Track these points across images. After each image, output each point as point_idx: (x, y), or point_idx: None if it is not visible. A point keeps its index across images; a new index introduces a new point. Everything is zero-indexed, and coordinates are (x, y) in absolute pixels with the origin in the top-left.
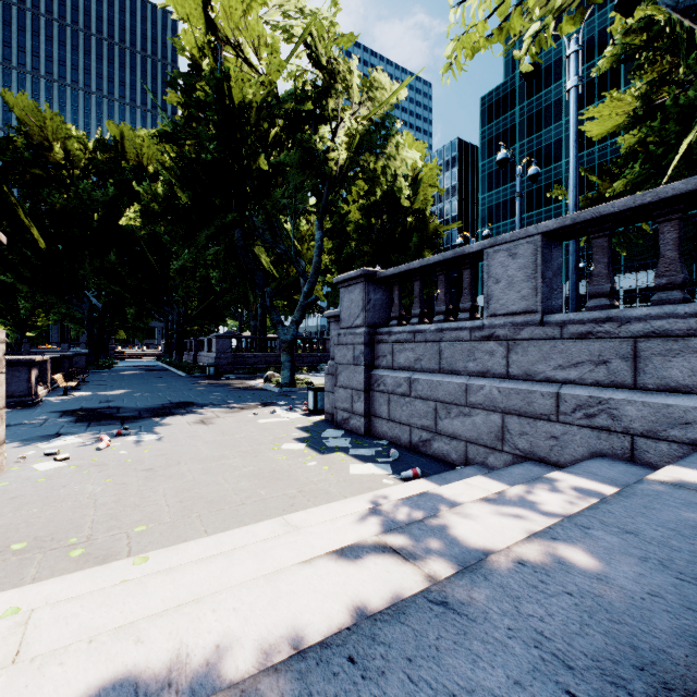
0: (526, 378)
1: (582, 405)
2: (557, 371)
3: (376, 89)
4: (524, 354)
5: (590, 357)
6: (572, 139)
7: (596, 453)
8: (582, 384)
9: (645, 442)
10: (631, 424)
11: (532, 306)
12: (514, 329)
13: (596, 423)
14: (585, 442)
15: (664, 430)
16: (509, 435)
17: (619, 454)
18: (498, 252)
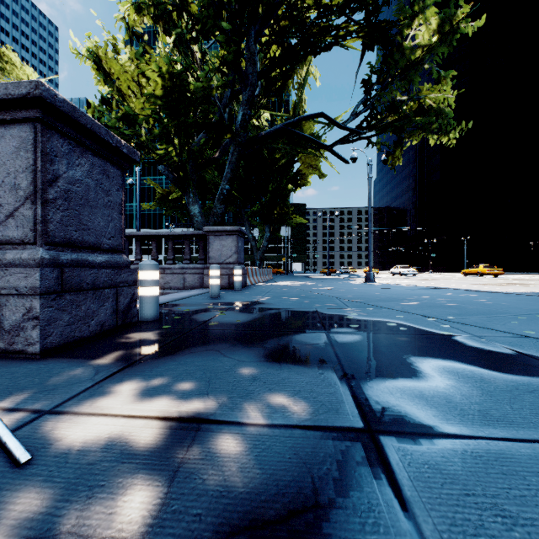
0: None
1: None
2: None
3: (9, 63)
4: None
5: None
6: (138, 192)
7: None
8: None
9: None
10: None
11: None
12: None
13: None
14: None
15: None
16: None
17: None
18: None
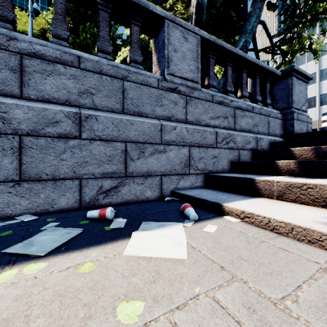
0: (197, 123)
1: (225, 137)
2: (211, 120)
3: None
4: (196, 107)
5: (223, 114)
6: None
7: (229, 161)
8: (220, 128)
9: (242, 152)
10: (239, 144)
11: (196, 78)
12: (190, 89)
13: (229, 146)
14: (226, 156)
15: (246, 146)
16: (193, 161)
17: (236, 159)
18: (176, 28)
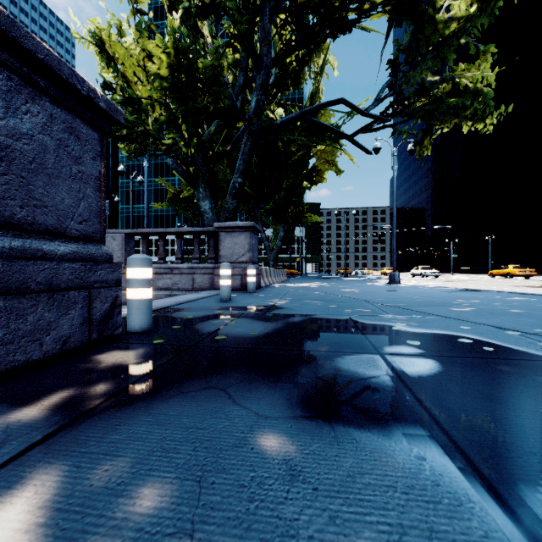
0: None
1: None
2: None
3: None
4: None
5: None
6: (146, 188)
7: None
8: None
9: None
10: None
11: (121, 261)
12: None
13: None
14: None
15: None
16: None
17: None
18: (108, 236)
